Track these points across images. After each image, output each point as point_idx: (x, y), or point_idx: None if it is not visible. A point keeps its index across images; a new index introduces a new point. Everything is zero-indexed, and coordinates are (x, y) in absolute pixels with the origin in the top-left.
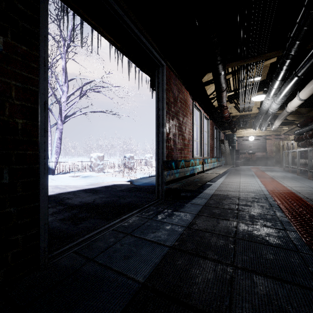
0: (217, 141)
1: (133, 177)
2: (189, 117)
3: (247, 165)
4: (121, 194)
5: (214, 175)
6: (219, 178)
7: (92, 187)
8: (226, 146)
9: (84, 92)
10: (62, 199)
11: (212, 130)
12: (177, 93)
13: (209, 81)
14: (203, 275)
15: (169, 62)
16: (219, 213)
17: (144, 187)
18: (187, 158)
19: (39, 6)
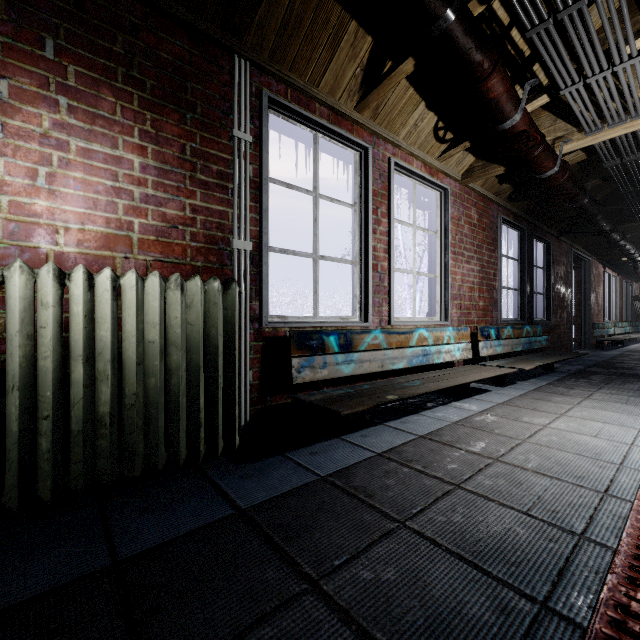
0: (627, 299)
1: None
2: (601, 285)
3: None
4: None
5: (630, 337)
6: (633, 344)
7: None
8: None
9: None
10: None
11: (621, 287)
12: (595, 272)
13: None
14: (635, 356)
15: (593, 255)
16: (638, 352)
17: None
18: (599, 321)
19: (571, 275)
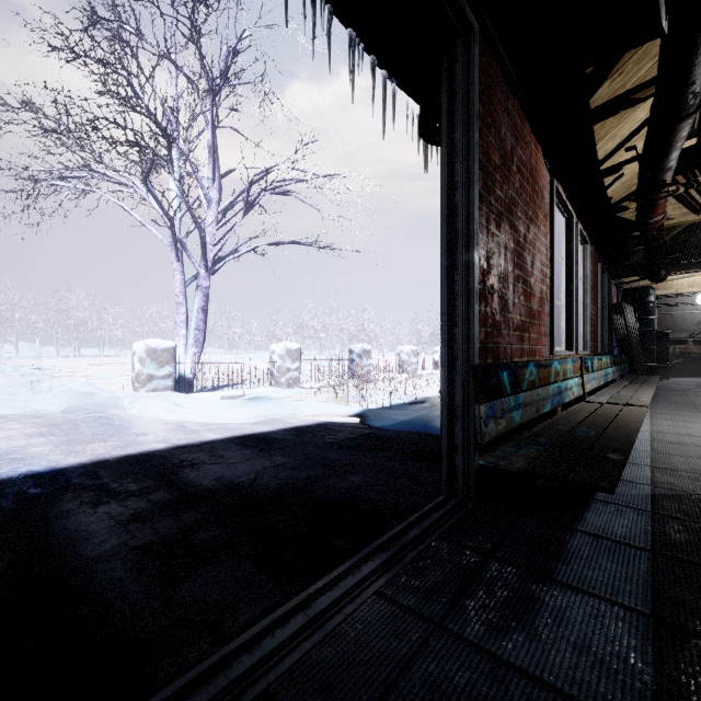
0: (604, 308)
1: (369, 404)
2: (542, 227)
3: (693, 374)
4: (333, 459)
5: (634, 414)
6: None
7: (264, 430)
8: (629, 323)
9: (254, 197)
10: (177, 466)
11: (594, 276)
12: (510, 141)
13: (617, 99)
14: None
15: (491, 23)
16: None
17: (397, 434)
18: (536, 355)
19: None
